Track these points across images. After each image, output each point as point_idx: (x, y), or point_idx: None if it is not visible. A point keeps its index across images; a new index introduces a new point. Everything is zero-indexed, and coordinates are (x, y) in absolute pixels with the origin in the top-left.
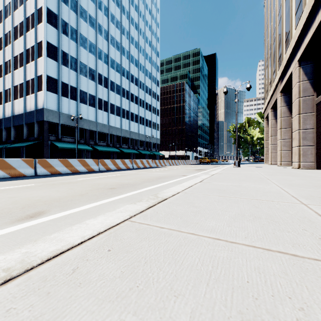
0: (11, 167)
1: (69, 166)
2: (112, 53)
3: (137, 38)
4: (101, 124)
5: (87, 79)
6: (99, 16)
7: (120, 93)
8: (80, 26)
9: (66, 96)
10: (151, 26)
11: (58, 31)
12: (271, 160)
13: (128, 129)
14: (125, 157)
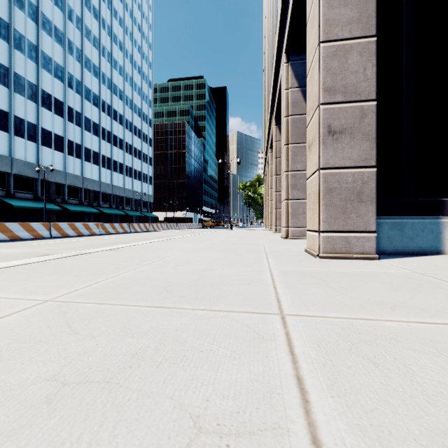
0: (34, 230)
1: (75, 230)
2: (87, 80)
3: (122, 62)
4: (71, 175)
5: (52, 114)
6: (69, 29)
7: (98, 133)
8: (42, 41)
9: (21, 136)
10: (141, 48)
11: (10, 46)
12: (266, 223)
13: (109, 182)
14: (106, 219)
